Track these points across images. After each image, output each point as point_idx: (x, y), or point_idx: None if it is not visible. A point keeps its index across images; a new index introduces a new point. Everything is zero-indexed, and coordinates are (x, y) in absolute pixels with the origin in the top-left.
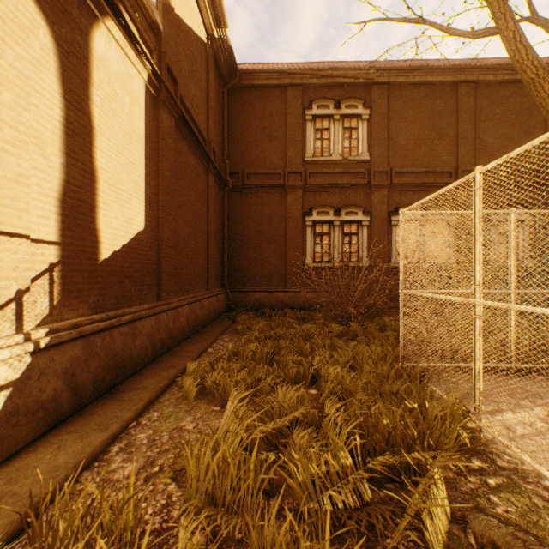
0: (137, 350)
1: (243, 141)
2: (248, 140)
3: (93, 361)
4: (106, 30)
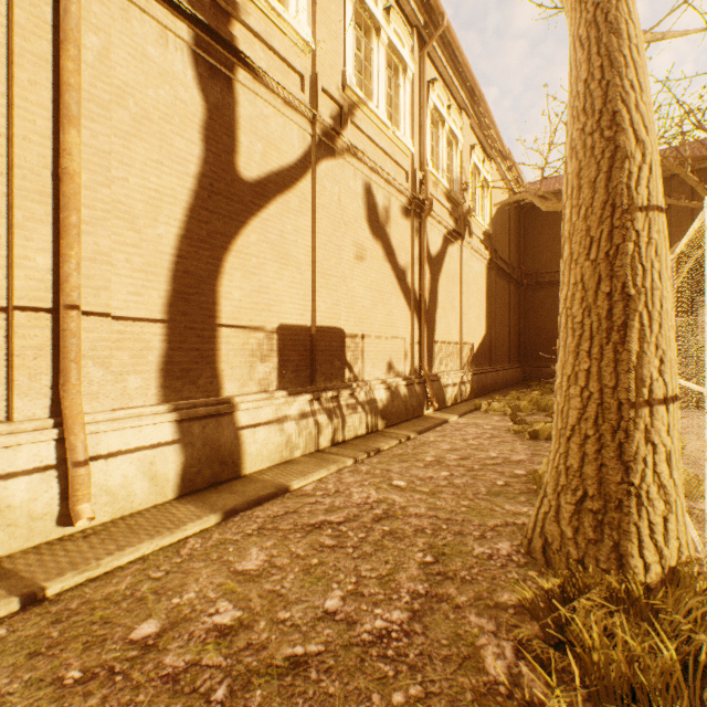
0: (487, 384)
1: (536, 248)
2: (540, 246)
3: (480, 383)
4: (477, 259)
